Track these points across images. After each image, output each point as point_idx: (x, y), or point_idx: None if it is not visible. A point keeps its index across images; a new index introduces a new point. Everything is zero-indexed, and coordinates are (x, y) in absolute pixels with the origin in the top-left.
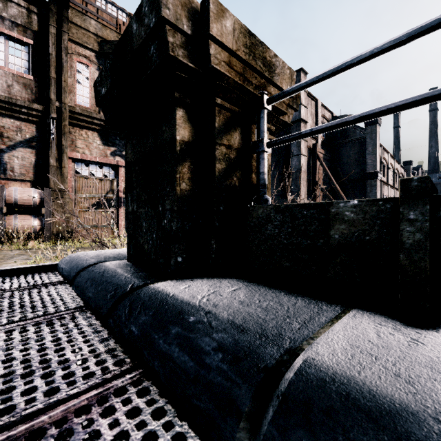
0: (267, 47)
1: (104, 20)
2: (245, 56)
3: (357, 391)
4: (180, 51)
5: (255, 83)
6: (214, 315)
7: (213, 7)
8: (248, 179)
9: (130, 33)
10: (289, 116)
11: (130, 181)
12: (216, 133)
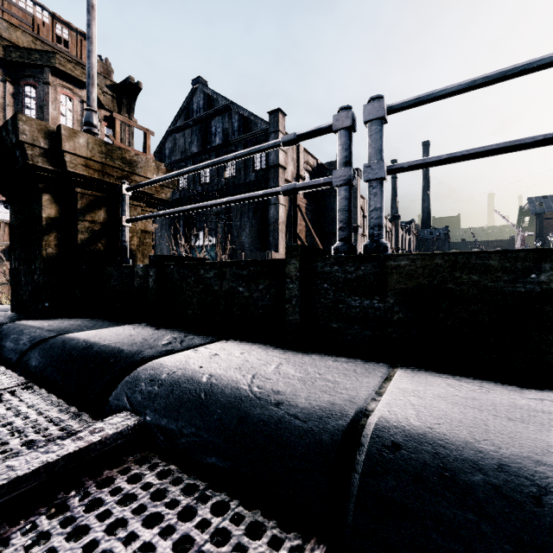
0: (126, 150)
1: (13, 15)
2: (102, 160)
3: (70, 338)
4: (40, 159)
5: (117, 175)
6: (43, 328)
7: (66, 132)
8: (115, 245)
9: (1, 135)
10: (166, 193)
11: (13, 242)
12: (79, 212)
